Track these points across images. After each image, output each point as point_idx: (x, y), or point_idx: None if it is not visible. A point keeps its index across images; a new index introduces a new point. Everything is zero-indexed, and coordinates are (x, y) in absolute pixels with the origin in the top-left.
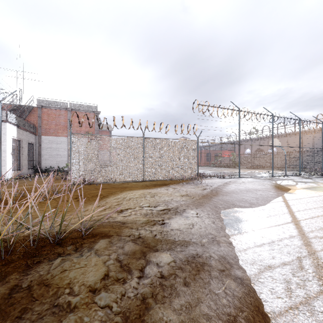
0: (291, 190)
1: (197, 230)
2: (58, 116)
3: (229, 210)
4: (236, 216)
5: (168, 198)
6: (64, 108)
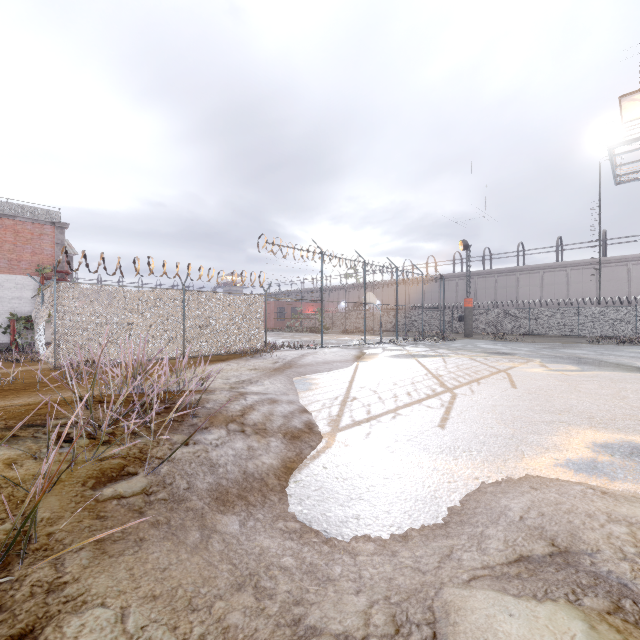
0: (371, 358)
1: (272, 389)
2: None
3: (301, 379)
4: (306, 382)
5: (236, 372)
6: None
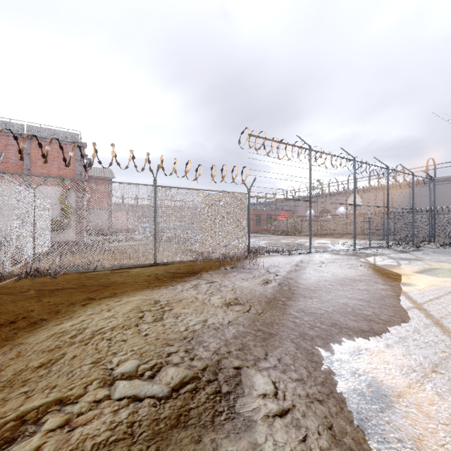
0: (403, 276)
1: None
2: (4, 147)
3: (336, 346)
4: (366, 375)
5: (195, 318)
6: (17, 133)
